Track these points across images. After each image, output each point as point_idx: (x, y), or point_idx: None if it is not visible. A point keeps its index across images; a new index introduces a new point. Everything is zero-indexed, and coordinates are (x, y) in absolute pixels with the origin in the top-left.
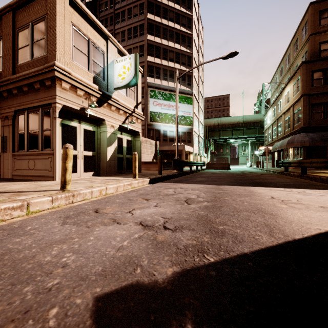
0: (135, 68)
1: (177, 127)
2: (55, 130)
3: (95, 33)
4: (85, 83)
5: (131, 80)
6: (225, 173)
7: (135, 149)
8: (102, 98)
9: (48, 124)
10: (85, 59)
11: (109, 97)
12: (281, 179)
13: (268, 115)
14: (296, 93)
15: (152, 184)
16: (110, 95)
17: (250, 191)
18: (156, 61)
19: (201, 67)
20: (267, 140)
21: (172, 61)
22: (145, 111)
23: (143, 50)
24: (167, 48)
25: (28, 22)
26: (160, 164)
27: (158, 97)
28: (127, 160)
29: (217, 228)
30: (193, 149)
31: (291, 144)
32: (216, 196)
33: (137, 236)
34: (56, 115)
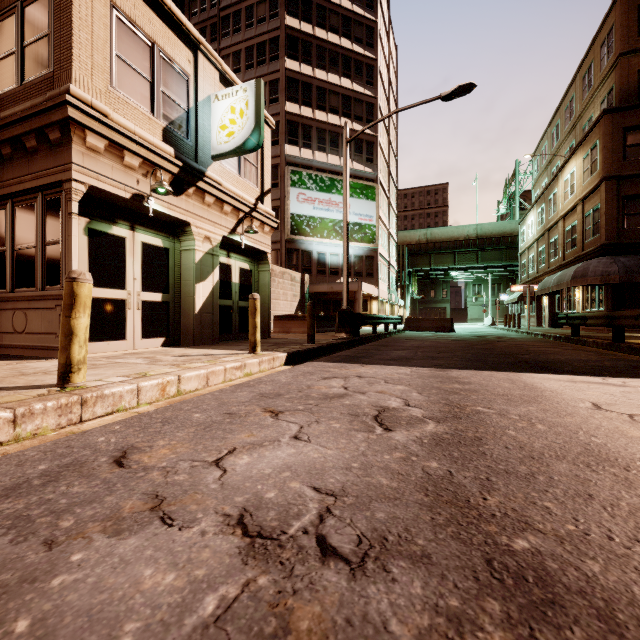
0: (255, 111)
1: (346, 244)
2: (70, 242)
3: (168, 31)
4: (142, 140)
5: (248, 138)
6: (447, 340)
7: (258, 289)
8: (183, 176)
9: (57, 229)
10: (145, 87)
11: (199, 173)
12: (576, 354)
13: (529, 222)
14: (590, 175)
15: (294, 365)
16: (202, 171)
17: (528, 385)
18: (302, 113)
19: (393, 128)
20: (527, 272)
21: (337, 113)
22: (282, 213)
23: (278, 90)
24: (326, 86)
25: (14, 0)
26: (310, 321)
27: (308, 184)
28: (241, 312)
29: (511, 552)
30: (378, 291)
31: (581, 279)
32: (450, 400)
33: (213, 605)
34: (73, 208)
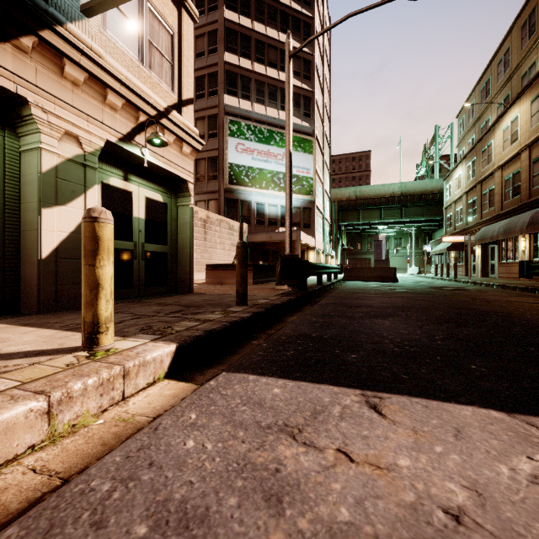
0: None
1: (288, 178)
2: None
3: None
4: None
5: None
6: (413, 294)
7: (177, 229)
8: None
9: None
10: None
11: (43, 13)
12: None
13: (456, 177)
14: None
15: (191, 373)
16: (55, 17)
17: None
18: (241, 64)
19: (326, 91)
20: (453, 224)
21: (275, 67)
22: (220, 163)
23: (216, 40)
24: (265, 40)
25: None
26: (240, 271)
27: (246, 135)
28: (148, 259)
29: None
30: (314, 242)
31: None
32: None
33: None
34: None
